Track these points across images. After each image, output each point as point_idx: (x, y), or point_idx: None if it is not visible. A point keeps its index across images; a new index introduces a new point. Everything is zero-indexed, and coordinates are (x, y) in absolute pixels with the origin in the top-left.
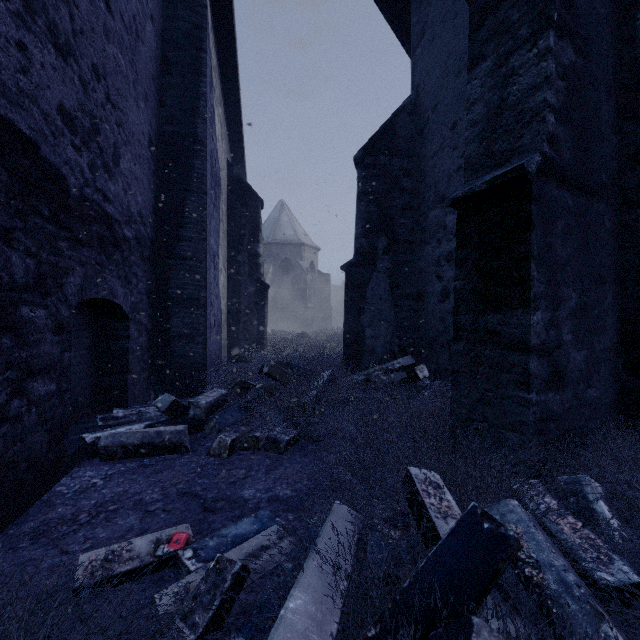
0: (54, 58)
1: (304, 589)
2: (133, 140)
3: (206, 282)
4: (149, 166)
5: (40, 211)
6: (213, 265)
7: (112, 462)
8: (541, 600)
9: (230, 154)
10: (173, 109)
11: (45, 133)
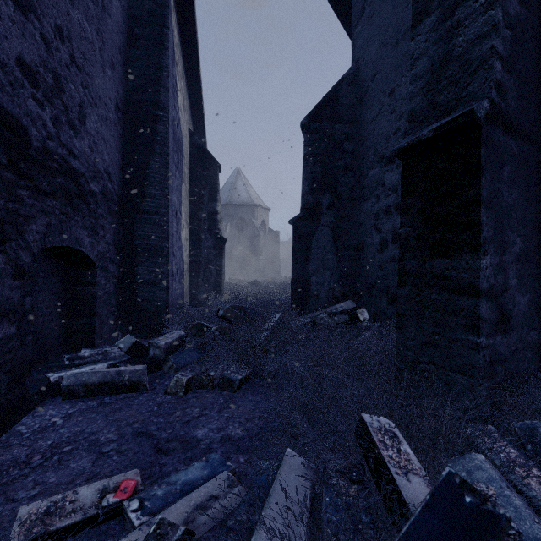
0: (12, 10)
1: None
2: (99, 103)
3: (168, 234)
4: (116, 129)
5: None
6: (175, 220)
7: (74, 400)
8: None
9: (192, 125)
10: (138, 79)
11: (2, 82)
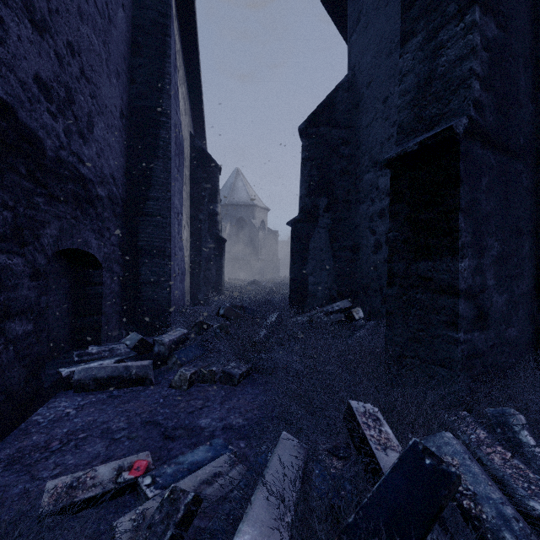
0: (30, 32)
1: (252, 523)
2: (106, 111)
3: (171, 236)
4: (121, 135)
5: (17, 169)
6: (177, 221)
7: (85, 393)
8: (481, 533)
9: (193, 127)
10: (142, 86)
11: (22, 99)
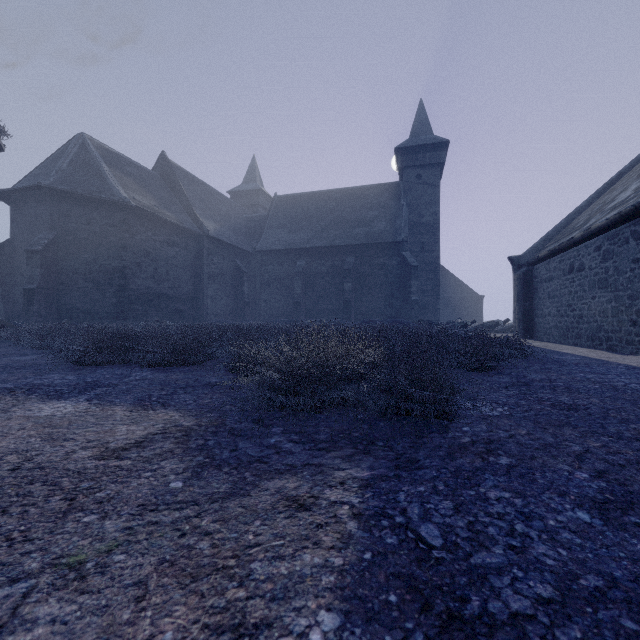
0: None
1: None
2: None
3: None
4: None
5: None
6: None
7: None
8: None
9: None
10: None
11: None
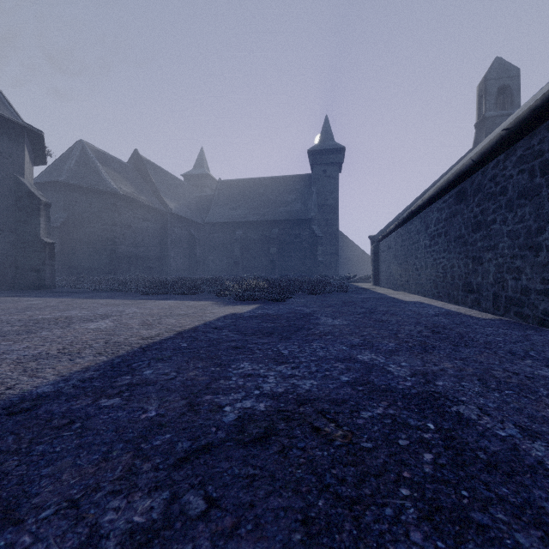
0: None
1: None
2: None
3: None
4: None
5: None
6: None
7: None
8: None
9: None
10: None
11: None
